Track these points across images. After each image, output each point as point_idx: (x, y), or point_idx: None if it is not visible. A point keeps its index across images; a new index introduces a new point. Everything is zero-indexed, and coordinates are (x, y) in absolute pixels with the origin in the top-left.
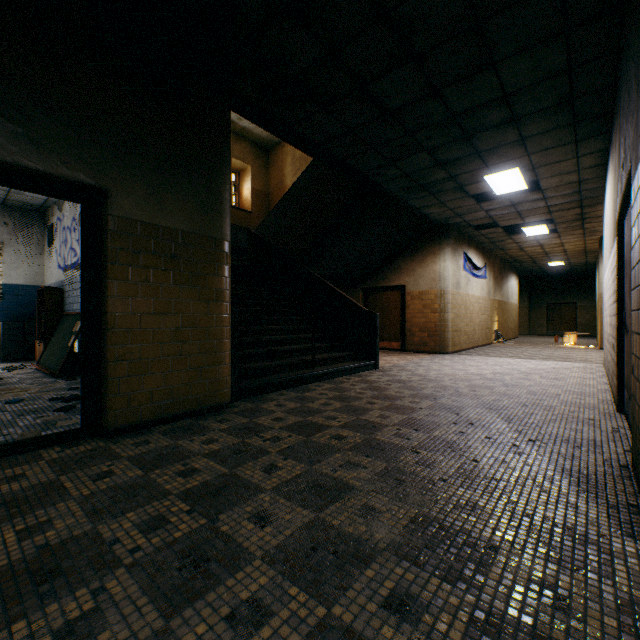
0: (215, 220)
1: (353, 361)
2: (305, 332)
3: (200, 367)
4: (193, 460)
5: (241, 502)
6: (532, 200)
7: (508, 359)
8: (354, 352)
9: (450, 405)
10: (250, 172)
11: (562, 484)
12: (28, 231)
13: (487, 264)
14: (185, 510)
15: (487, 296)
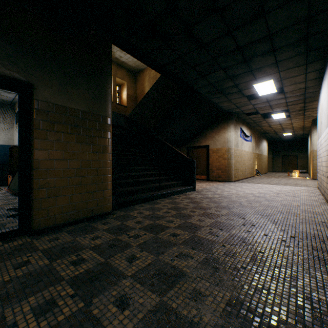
0: (102, 105)
1: (181, 186)
2: (155, 170)
3: (93, 191)
4: (83, 252)
5: (110, 287)
6: (278, 99)
7: (265, 185)
8: (182, 181)
9: (238, 213)
10: (126, 85)
11: (322, 271)
12: (5, 115)
13: (252, 134)
14: (70, 294)
15: (252, 151)
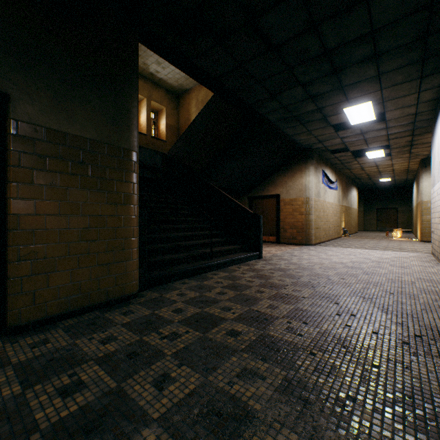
0: (123, 132)
1: (242, 252)
2: (205, 230)
3: (108, 263)
4: (83, 368)
5: None
6: (377, 129)
7: (358, 249)
8: (243, 245)
9: (328, 294)
10: (165, 112)
11: None
12: None
13: (338, 179)
14: None
15: (338, 203)
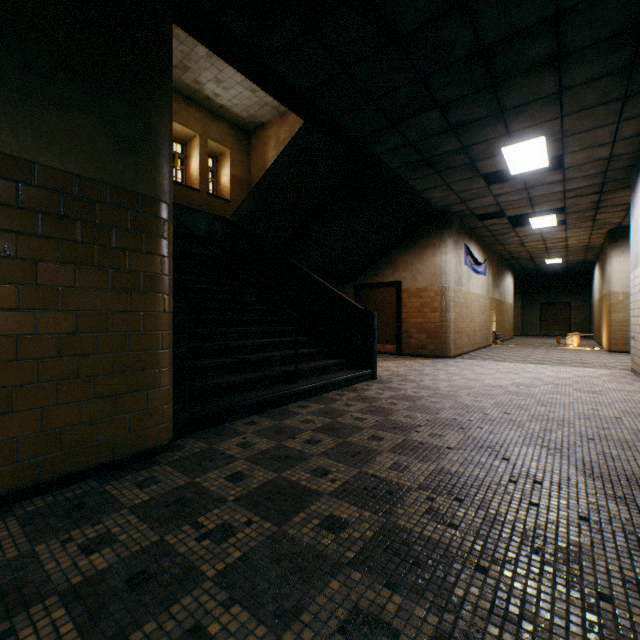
0: (142, 167)
1: (346, 370)
2: (287, 335)
3: (114, 394)
4: (32, 615)
5: None
6: (549, 182)
7: (520, 364)
8: (347, 359)
9: (488, 441)
10: (229, 156)
11: None
12: None
13: (486, 260)
14: None
15: (486, 294)
